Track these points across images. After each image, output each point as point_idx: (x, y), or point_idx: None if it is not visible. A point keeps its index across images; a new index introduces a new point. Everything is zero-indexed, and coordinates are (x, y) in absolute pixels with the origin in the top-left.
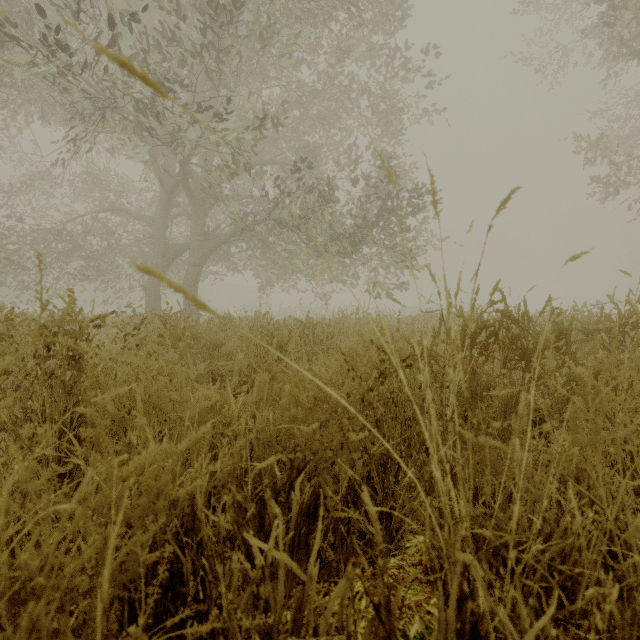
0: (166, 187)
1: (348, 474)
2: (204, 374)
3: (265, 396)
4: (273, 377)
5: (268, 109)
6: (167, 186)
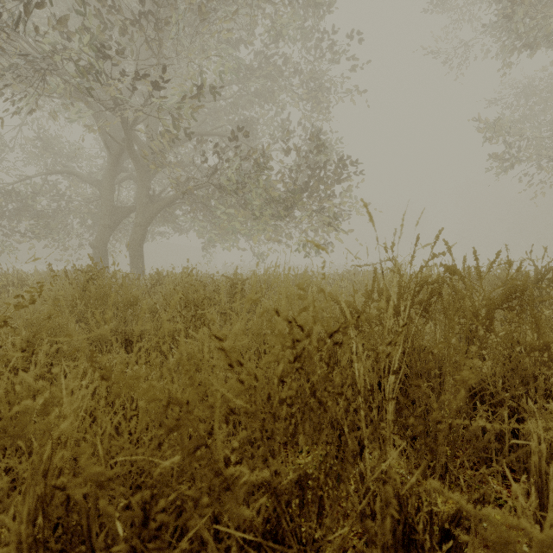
0: (112, 152)
1: (234, 546)
2: (121, 334)
3: (102, 402)
4: (101, 376)
5: (206, 79)
6: (113, 151)
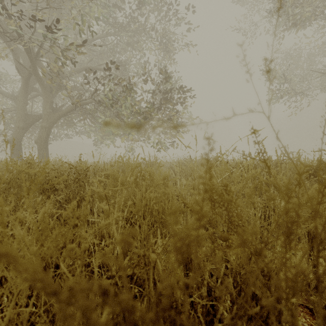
0: (23, 75)
1: None
2: None
3: None
4: None
5: (85, 21)
6: (24, 75)
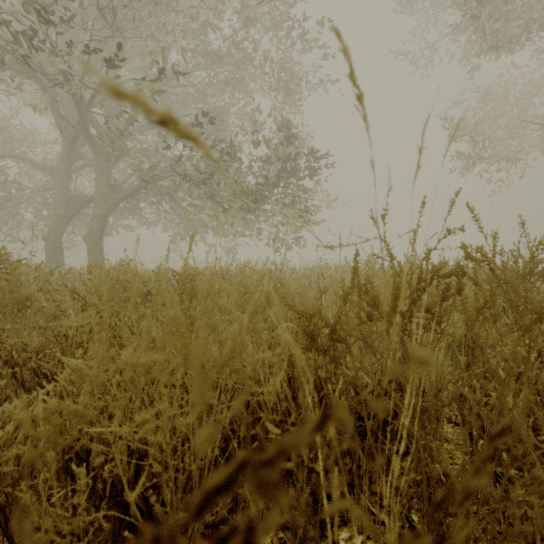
0: (66, 136)
1: None
2: None
3: None
4: None
5: (167, 56)
6: (68, 135)
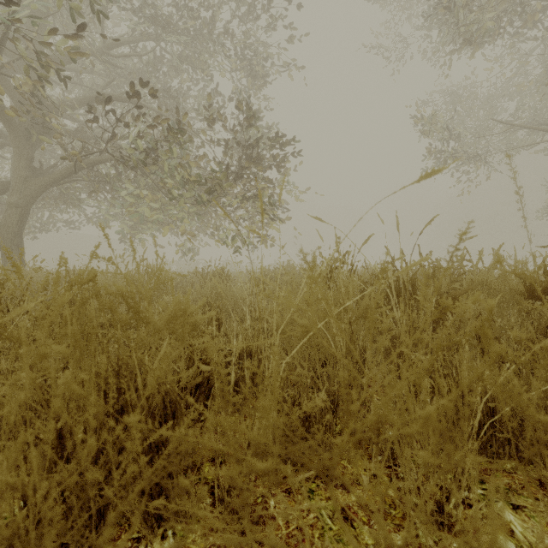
0: None
1: None
2: None
3: None
4: None
5: None
6: None
